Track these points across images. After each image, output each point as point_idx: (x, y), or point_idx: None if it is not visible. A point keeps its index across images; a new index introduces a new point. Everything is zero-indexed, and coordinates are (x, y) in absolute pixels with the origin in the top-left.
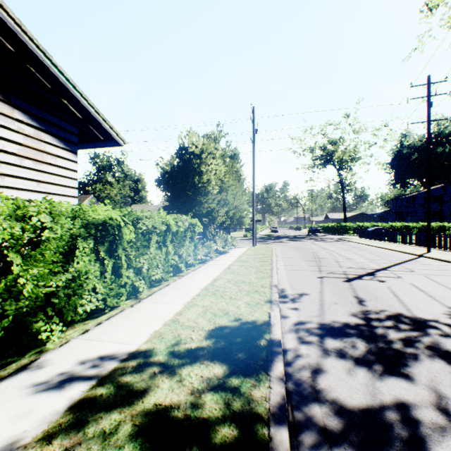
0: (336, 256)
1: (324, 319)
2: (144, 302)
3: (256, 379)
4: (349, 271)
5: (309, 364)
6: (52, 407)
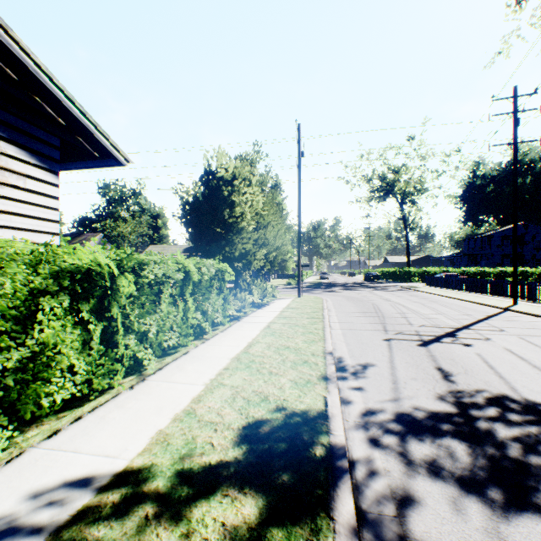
0: (403, 310)
1: (402, 406)
2: (149, 381)
3: (311, 529)
4: (423, 331)
5: (391, 490)
6: None
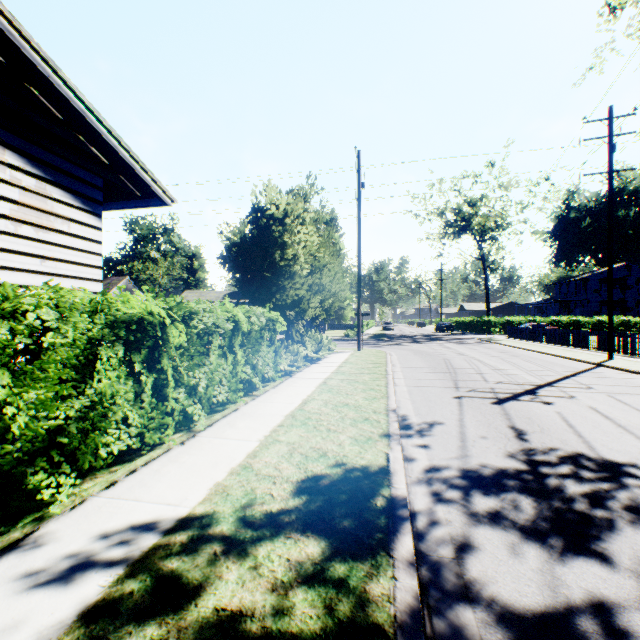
0: (478, 366)
1: (468, 463)
2: (200, 437)
3: (372, 564)
4: (499, 388)
5: (451, 537)
6: (52, 615)
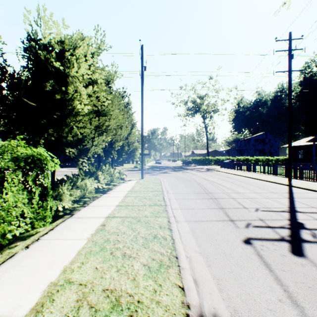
0: (224, 190)
1: None
2: None
3: None
4: (267, 219)
5: None
6: None
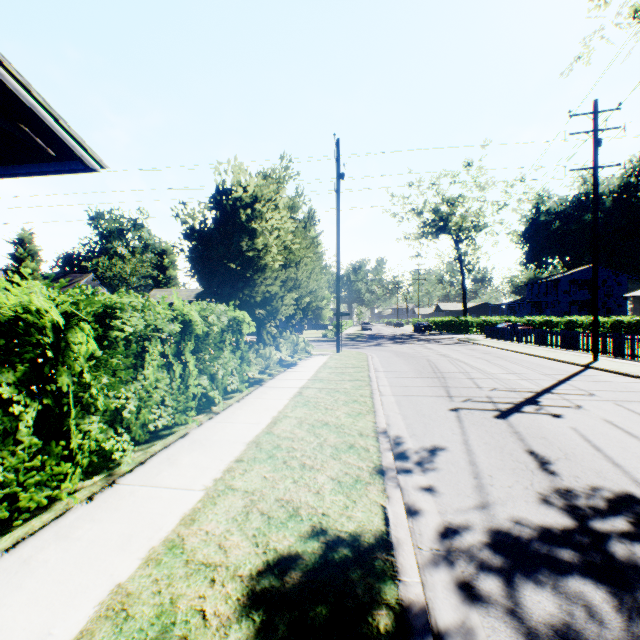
0: (466, 369)
1: (495, 517)
2: (121, 485)
3: None
4: (497, 396)
5: None
6: None
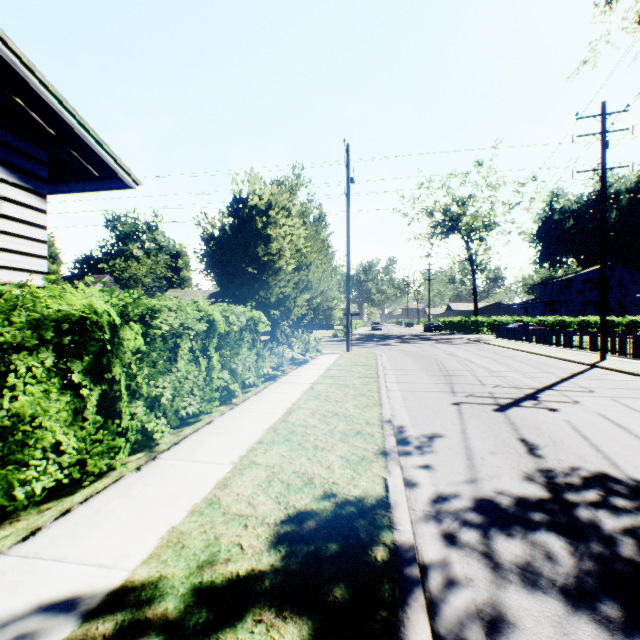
0: (472, 367)
1: (481, 489)
2: (162, 460)
3: None
4: (498, 392)
5: (477, 606)
6: None
